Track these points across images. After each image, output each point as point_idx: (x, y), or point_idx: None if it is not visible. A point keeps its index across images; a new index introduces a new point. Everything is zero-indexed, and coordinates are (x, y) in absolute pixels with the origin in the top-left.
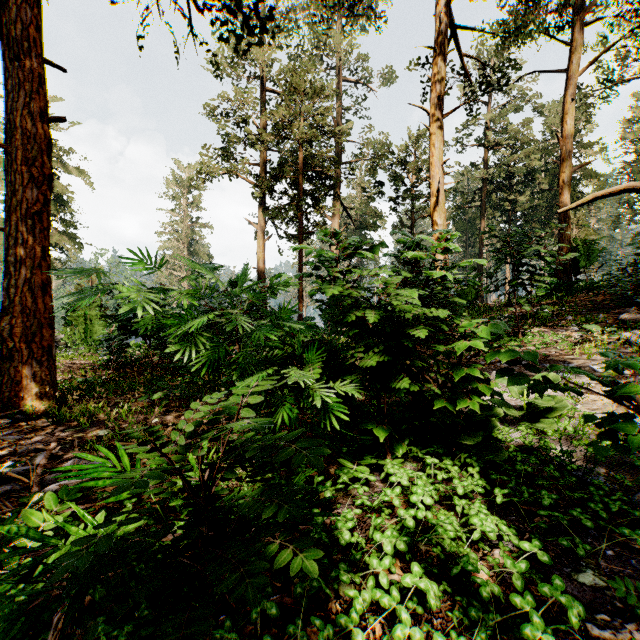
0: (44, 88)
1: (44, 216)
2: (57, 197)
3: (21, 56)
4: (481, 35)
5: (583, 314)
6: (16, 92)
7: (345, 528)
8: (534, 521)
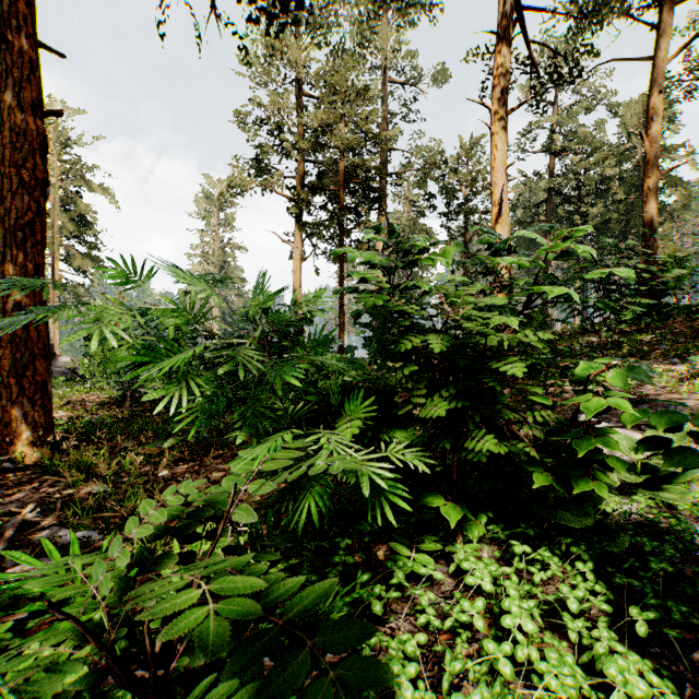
0: (38, 77)
1: (38, 228)
2: (80, 217)
3: (9, 38)
4: (551, 18)
5: (680, 343)
6: (4, 81)
7: (405, 676)
8: (691, 658)
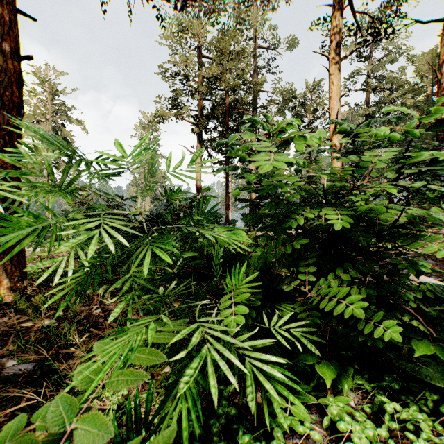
0: (15, 31)
1: (14, 137)
2: (64, 139)
3: None
4: None
5: None
6: None
7: None
8: None
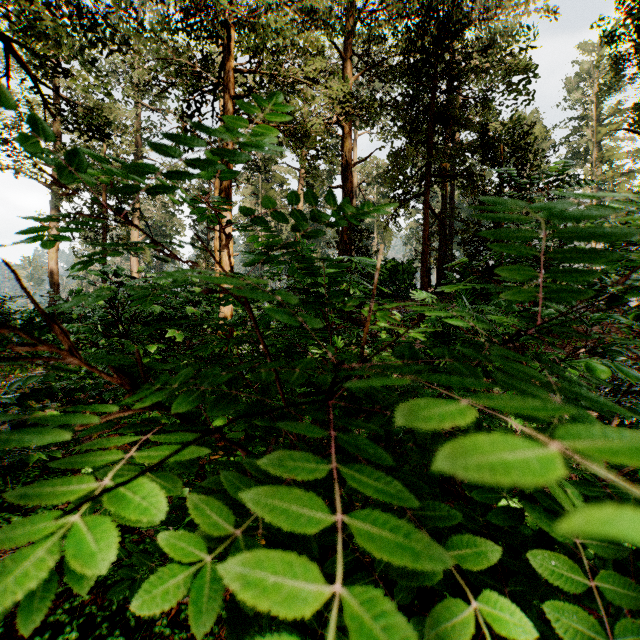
0: None
1: None
2: None
3: None
4: None
5: None
6: None
7: None
8: None
